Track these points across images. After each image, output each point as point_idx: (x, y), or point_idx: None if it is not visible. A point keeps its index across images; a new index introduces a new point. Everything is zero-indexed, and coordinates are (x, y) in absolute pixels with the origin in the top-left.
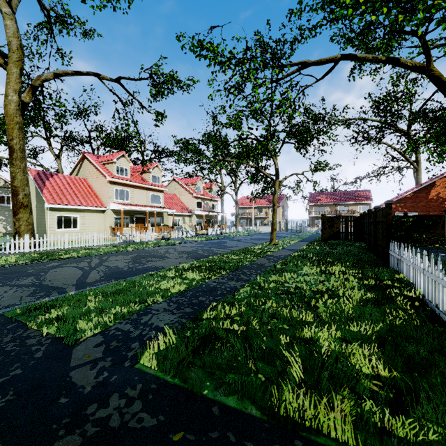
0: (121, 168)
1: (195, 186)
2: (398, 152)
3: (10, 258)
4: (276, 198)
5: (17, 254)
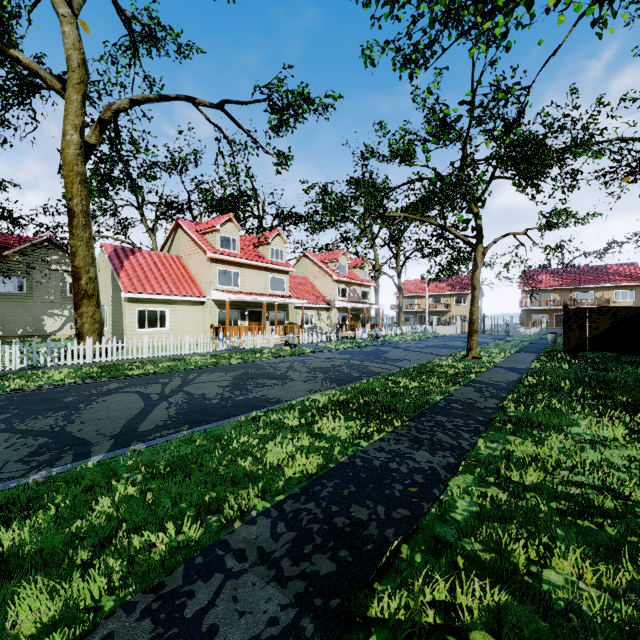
0: (227, 239)
1: (336, 264)
2: None
3: (58, 374)
4: (477, 276)
5: (72, 367)
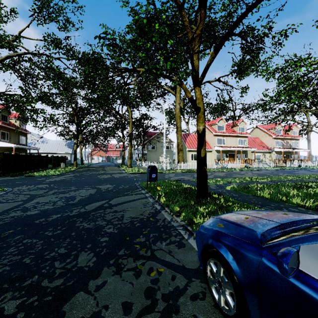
0: (220, 127)
1: (274, 130)
2: None
3: (179, 170)
4: None
5: (180, 169)
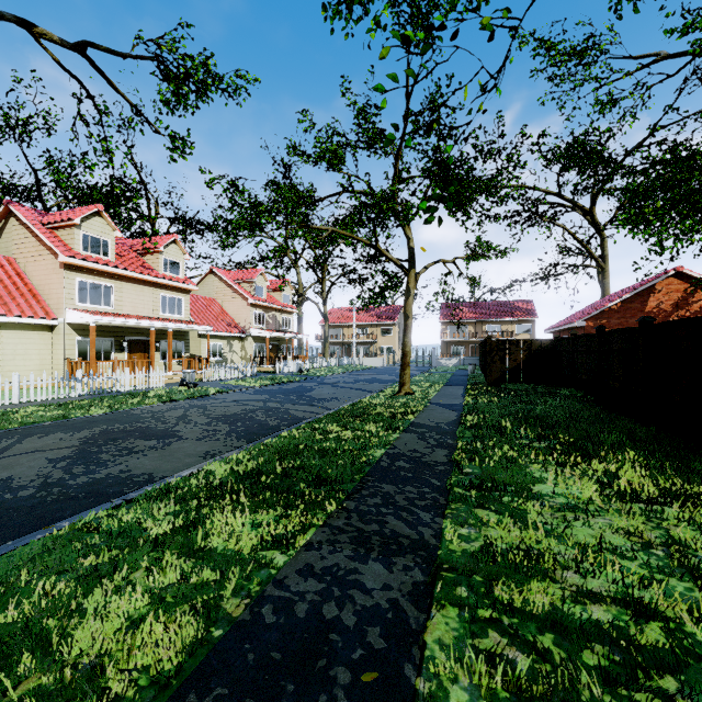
0: (94, 240)
1: (252, 284)
2: (578, 242)
3: None
4: (410, 304)
5: None
